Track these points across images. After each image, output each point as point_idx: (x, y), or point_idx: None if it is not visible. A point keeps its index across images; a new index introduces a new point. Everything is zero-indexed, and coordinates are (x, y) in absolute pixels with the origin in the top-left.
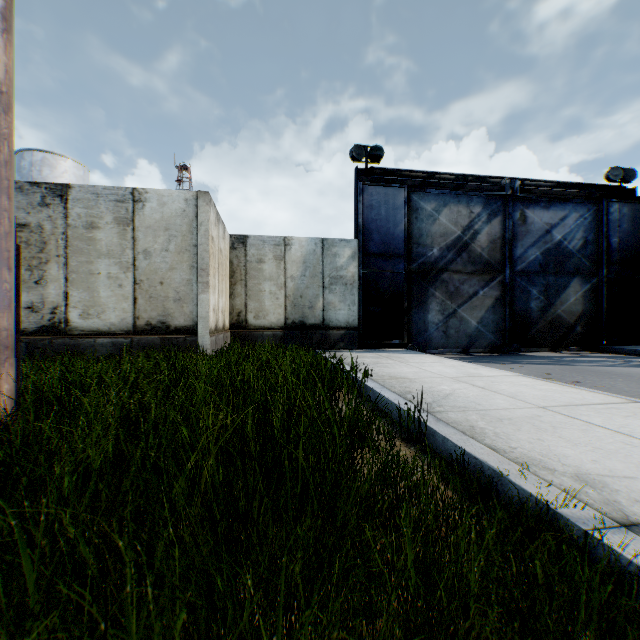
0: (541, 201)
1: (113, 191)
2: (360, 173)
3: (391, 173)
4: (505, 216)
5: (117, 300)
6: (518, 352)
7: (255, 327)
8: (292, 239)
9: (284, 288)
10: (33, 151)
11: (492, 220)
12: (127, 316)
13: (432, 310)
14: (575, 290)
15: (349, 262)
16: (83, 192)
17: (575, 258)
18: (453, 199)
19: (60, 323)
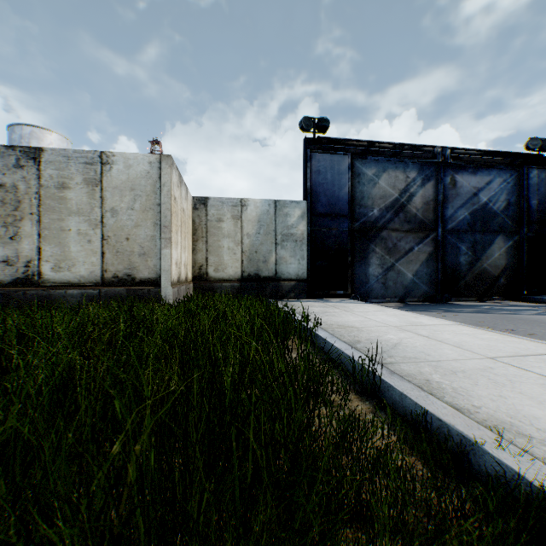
0: (469, 167)
1: (83, 154)
2: (308, 142)
3: (336, 142)
4: (437, 180)
5: (86, 254)
6: (449, 301)
7: (215, 279)
8: (248, 200)
9: (241, 244)
10: (22, 125)
11: (426, 184)
12: (96, 269)
13: (373, 264)
14: (499, 246)
15: (299, 221)
16: (55, 155)
17: (499, 218)
18: (391, 165)
19: (33, 276)
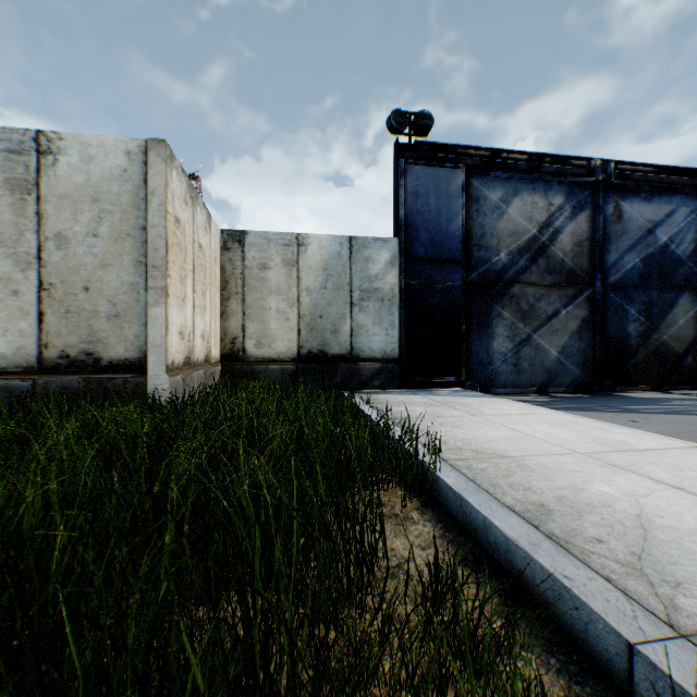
0: (640, 191)
1: (3, 135)
2: (401, 149)
3: (443, 150)
4: (594, 210)
5: (10, 316)
6: (612, 392)
7: (256, 359)
8: (308, 237)
9: (297, 305)
10: None
11: (577, 215)
12: (28, 343)
13: (498, 335)
14: (684, 309)
15: (387, 269)
16: None
17: (684, 267)
18: (526, 186)
19: None
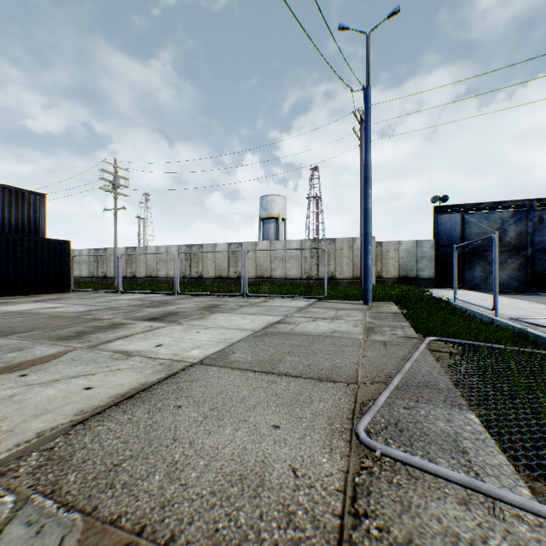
0: None
1: (347, 239)
2: (435, 208)
3: (453, 206)
4: (526, 220)
5: (348, 270)
6: (535, 293)
7: (385, 278)
8: (402, 241)
9: (398, 262)
10: (267, 196)
11: (517, 223)
12: (351, 274)
13: (476, 271)
14: None
15: (429, 250)
16: (339, 240)
17: None
18: (490, 215)
19: (333, 276)
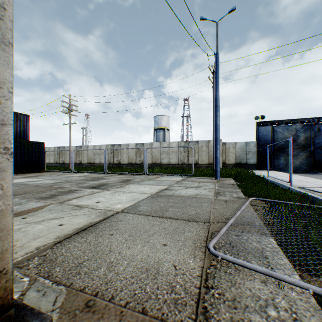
0: None
1: (205, 141)
2: (257, 123)
3: (267, 121)
4: (310, 130)
5: (206, 159)
6: (315, 172)
7: (227, 164)
8: (237, 142)
9: (235, 154)
10: (158, 116)
11: (305, 132)
12: (207, 162)
13: (281, 159)
14: None
15: (253, 147)
16: (200, 141)
17: None
18: (289, 127)
19: (197, 163)
